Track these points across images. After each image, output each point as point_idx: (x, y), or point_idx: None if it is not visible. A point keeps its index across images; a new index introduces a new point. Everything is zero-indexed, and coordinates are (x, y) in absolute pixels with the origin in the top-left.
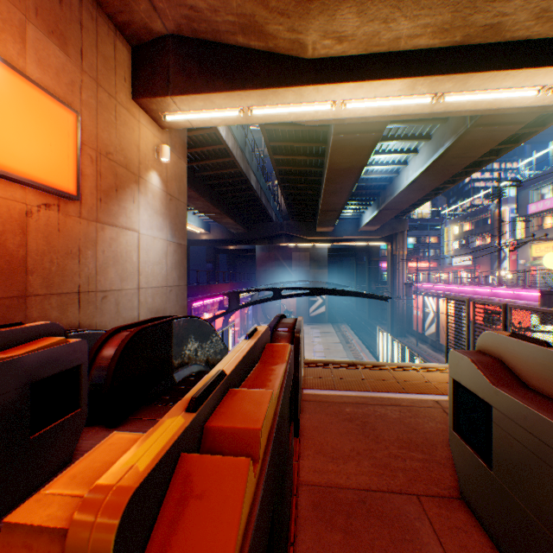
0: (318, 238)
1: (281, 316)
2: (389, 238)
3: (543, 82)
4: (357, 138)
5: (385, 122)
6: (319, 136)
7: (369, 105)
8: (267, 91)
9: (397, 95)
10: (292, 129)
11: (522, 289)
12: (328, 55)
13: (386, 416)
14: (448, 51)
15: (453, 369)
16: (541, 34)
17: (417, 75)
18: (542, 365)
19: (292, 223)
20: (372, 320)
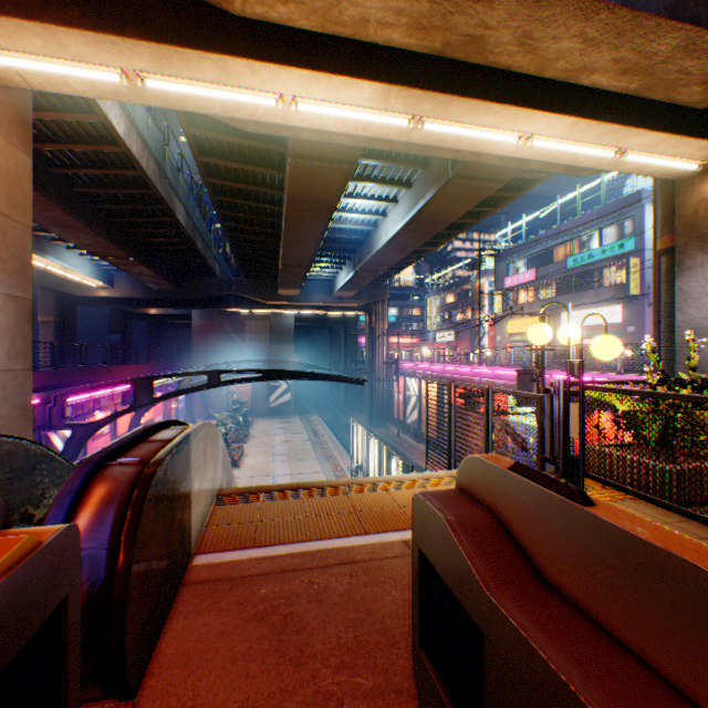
0: (281, 302)
1: (154, 427)
2: (368, 307)
3: (524, 128)
4: (323, 168)
5: (358, 151)
6: (274, 159)
7: (331, 113)
8: (167, 48)
9: (368, 106)
10: (234, 141)
11: (500, 368)
12: (269, 18)
13: (328, 593)
14: (427, 60)
15: (420, 530)
16: (523, 67)
17: (391, 82)
18: (576, 544)
19: (245, 281)
20: (350, 408)
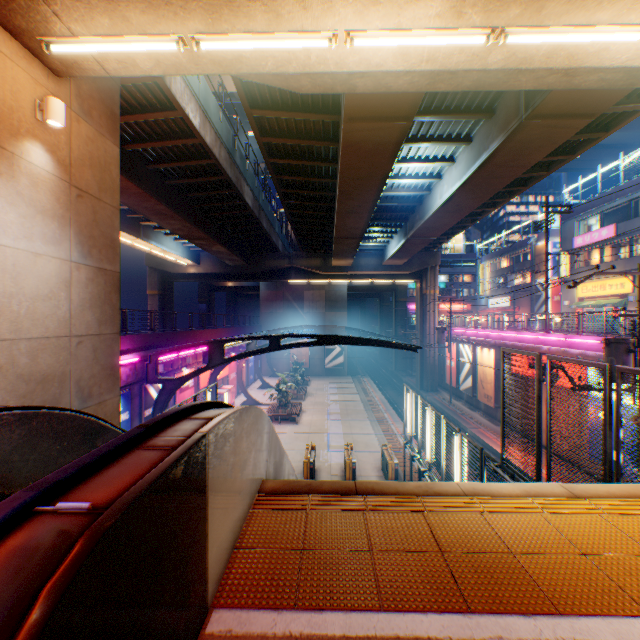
0: (335, 273)
1: (164, 420)
2: (418, 274)
3: None
4: (377, 129)
5: (415, 103)
6: (328, 131)
7: (390, 43)
8: None
9: (435, 27)
10: (290, 117)
11: (575, 336)
12: None
13: None
14: None
15: None
16: None
17: None
18: None
19: (303, 254)
20: (399, 372)
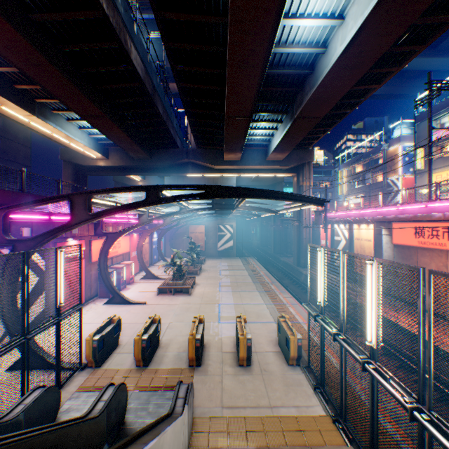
0: (226, 167)
1: None
2: (296, 169)
3: None
4: None
5: None
6: None
7: None
8: None
9: None
10: None
11: None
12: None
13: None
14: None
15: None
16: None
17: None
18: None
19: (198, 150)
20: (277, 254)
